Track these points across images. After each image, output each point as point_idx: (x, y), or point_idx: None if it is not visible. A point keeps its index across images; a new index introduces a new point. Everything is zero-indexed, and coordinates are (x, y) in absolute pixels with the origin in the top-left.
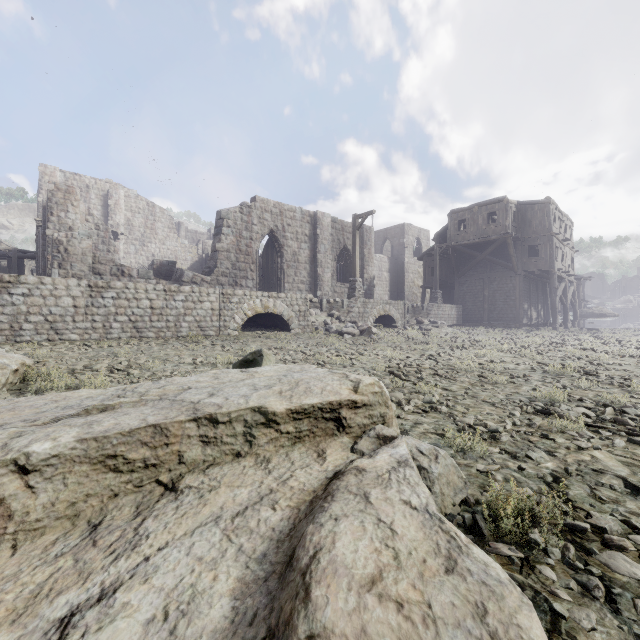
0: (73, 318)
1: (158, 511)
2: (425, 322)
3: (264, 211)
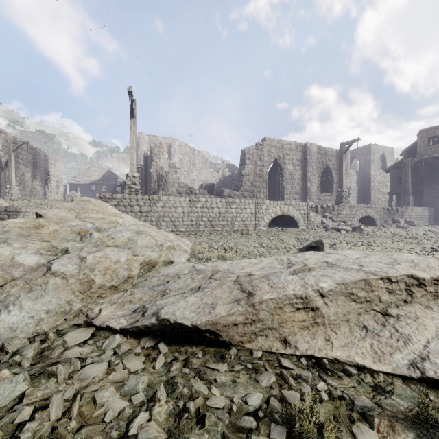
0: (182, 219)
1: (397, 324)
2: (401, 221)
3: (271, 146)
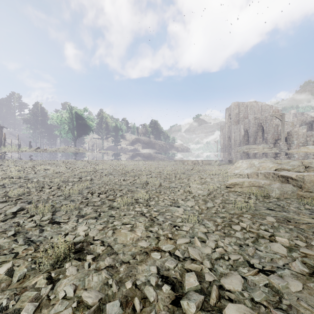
0: None
1: None
2: None
3: None
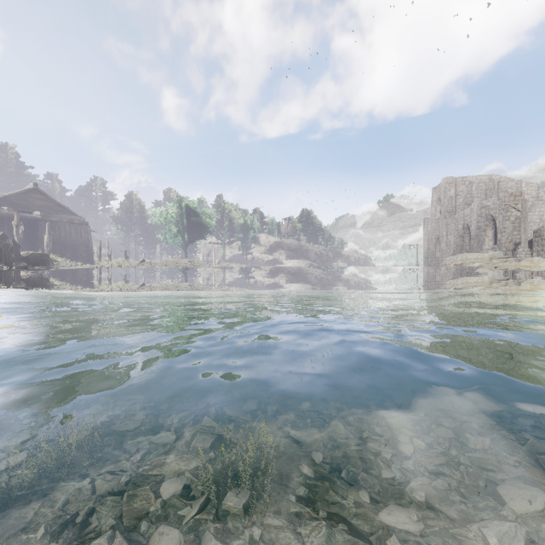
0: None
1: None
2: None
3: None
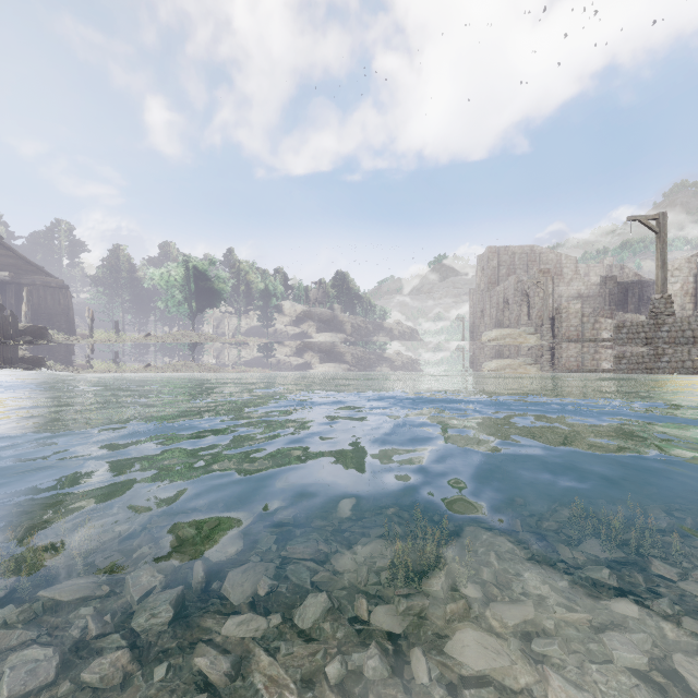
0: (692, 346)
1: None
2: None
3: None
